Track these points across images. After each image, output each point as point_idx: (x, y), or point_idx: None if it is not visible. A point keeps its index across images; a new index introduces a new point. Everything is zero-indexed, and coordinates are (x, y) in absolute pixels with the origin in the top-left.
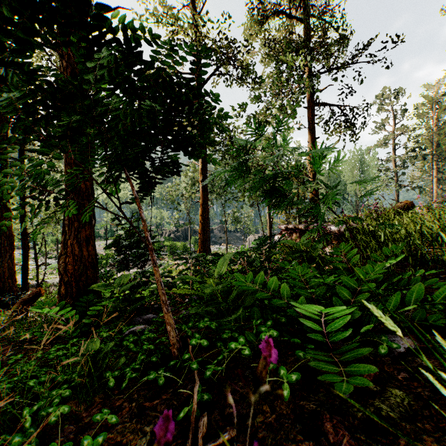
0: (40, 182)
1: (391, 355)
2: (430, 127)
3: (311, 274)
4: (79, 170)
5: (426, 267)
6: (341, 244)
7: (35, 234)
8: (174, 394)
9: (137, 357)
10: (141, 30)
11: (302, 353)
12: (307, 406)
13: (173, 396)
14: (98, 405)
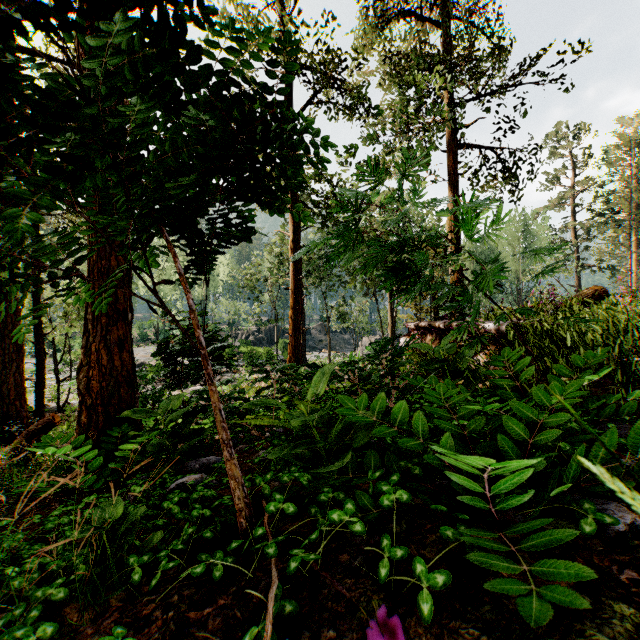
0: (25, 250)
1: (602, 535)
2: (626, 179)
3: (461, 397)
4: (93, 231)
5: (638, 386)
6: (503, 349)
7: (22, 333)
8: (238, 597)
9: (183, 529)
10: (186, 1)
11: (450, 531)
12: (463, 630)
13: (235, 599)
14: (114, 612)
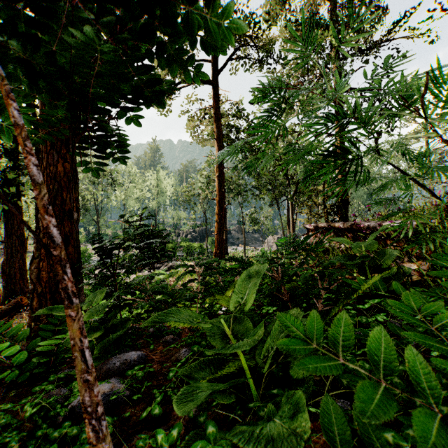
0: None
1: None
2: None
3: None
4: None
5: None
6: (446, 247)
7: None
8: None
9: None
10: None
11: None
12: None
13: None
14: None
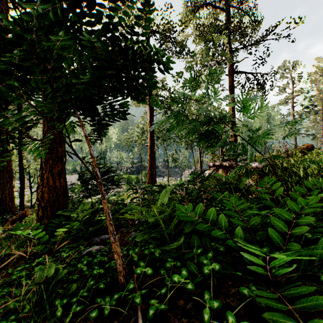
0: None
1: None
2: (320, 89)
3: (245, 205)
4: None
5: None
6: (264, 178)
7: None
8: None
9: (87, 281)
10: None
11: (246, 290)
12: None
13: None
14: None
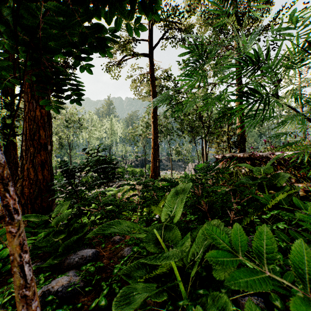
0: None
1: None
2: None
3: None
4: None
5: None
6: None
7: None
8: None
9: None
10: None
11: None
12: None
13: None
14: None
